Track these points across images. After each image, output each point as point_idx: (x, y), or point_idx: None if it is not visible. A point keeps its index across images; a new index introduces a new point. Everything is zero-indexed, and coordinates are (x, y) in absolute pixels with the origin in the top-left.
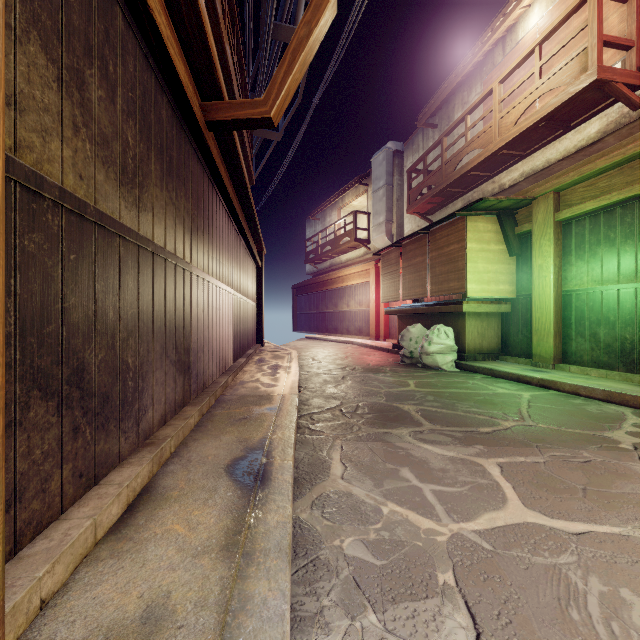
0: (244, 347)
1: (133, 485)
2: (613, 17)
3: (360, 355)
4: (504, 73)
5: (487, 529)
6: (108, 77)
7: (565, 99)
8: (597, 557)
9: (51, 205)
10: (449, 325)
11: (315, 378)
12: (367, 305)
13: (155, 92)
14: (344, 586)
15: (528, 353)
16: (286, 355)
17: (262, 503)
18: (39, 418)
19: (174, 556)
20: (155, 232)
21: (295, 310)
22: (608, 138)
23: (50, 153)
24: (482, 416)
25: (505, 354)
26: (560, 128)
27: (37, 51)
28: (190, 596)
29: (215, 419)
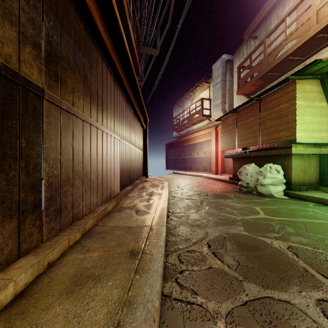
0: (132, 179)
1: None
2: None
3: (208, 184)
4: None
5: None
6: None
7: None
8: None
9: None
10: (276, 164)
11: (180, 203)
12: (210, 153)
13: None
14: None
15: None
16: (160, 184)
17: None
18: None
19: None
20: None
21: (167, 157)
22: None
23: None
24: None
25: (323, 186)
26: None
27: None
28: None
29: (57, 275)
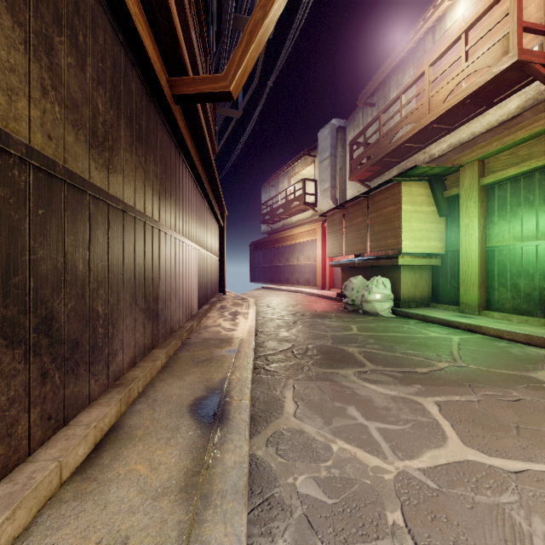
0: (208, 296)
1: (101, 425)
2: (531, 6)
3: (308, 303)
4: (434, 57)
5: (431, 467)
6: (78, 46)
7: (489, 78)
8: (537, 496)
9: (18, 161)
10: (386, 277)
11: (270, 323)
12: (314, 259)
13: (125, 65)
14: (298, 526)
15: (456, 301)
16: (244, 303)
17: (220, 442)
18: (4, 366)
19: (135, 498)
20: (125, 192)
21: (252, 264)
22: (526, 113)
23: (16, 112)
24: (418, 357)
25: (435, 302)
26: (484, 104)
27: (2, 12)
28: (147, 542)
29: (180, 360)
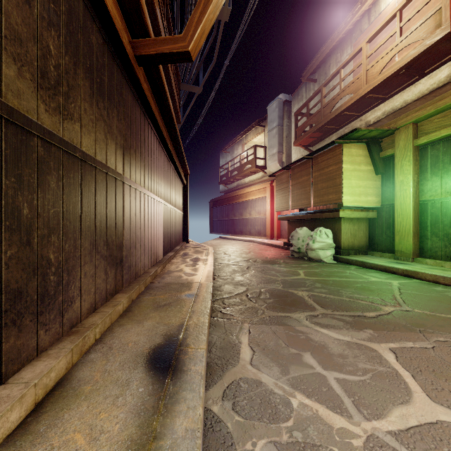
0: (173, 244)
1: (44, 381)
2: None
3: (260, 250)
4: (371, 34)
5: (402, 430)
6: None
7: (422, 50)
8: None
9: None
10: (328, 228)
11: (226, 268)
12: (264, 214)
13: (83, 16)
14: None
15: (391, 249)
16: (204, 250)
17: (172, 402)
18: None
19: None
20: (83, 141)
21: (212, 218)
22: None
23: None
24: (364, 301)
25: (372, 250)
26: (416, 75)
27: None
28: None
29: (142, 305)
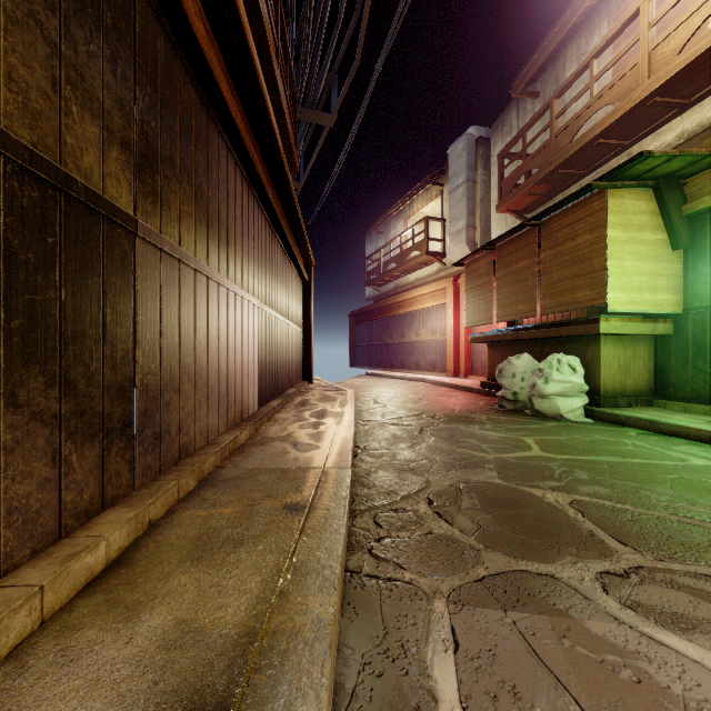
0: (282, 385)
1: None
2: None
3: (438, 396)
4: None
5: None
6: None
7: None
8: None
9: None
10: (571, 355)
11: (379, 431)
12: (442, 333)
13: None
14: None
15: (707, 396)
16: (339, 396)
17: None
18: None
19: None
20: None
21: (353, 342)
22: None
23: None
24: None
25: (661, 397)
26: None
27: None
28: None
29: (168, 538)
